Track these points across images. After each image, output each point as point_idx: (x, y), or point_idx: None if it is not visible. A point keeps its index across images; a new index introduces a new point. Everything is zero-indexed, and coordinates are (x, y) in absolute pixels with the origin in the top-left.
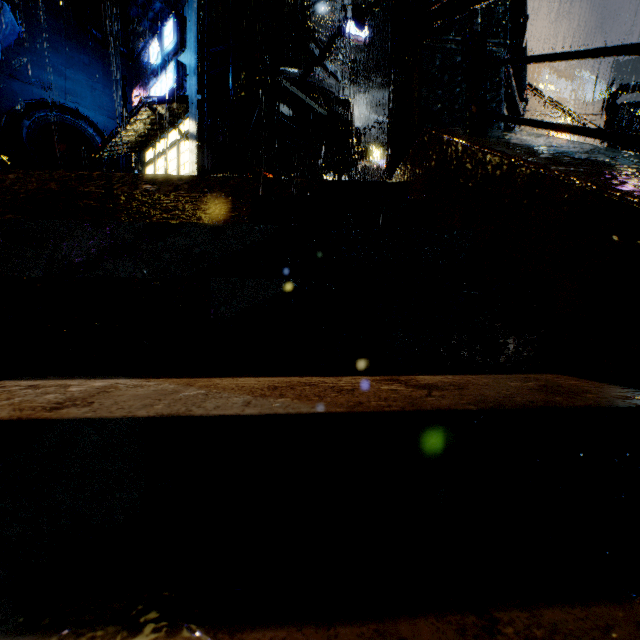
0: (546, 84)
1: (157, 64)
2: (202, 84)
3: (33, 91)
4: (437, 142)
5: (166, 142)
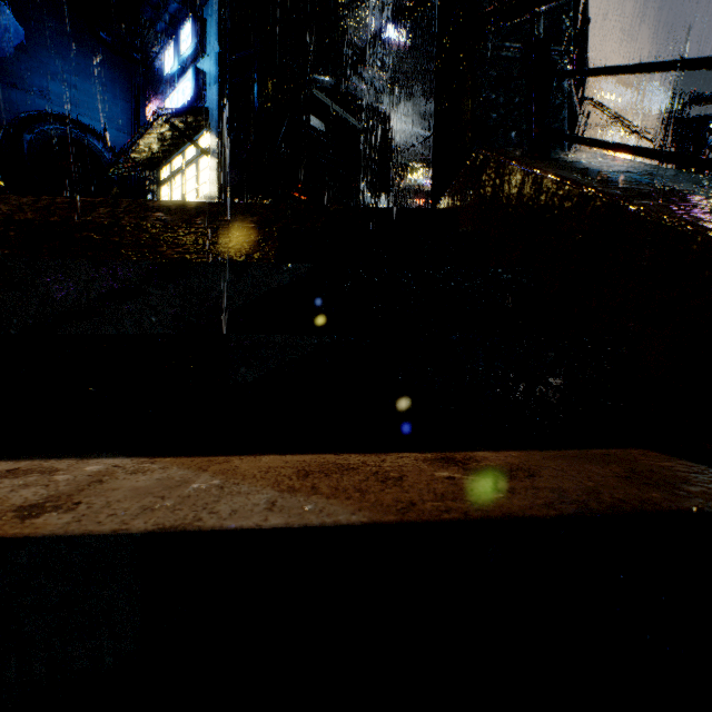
0: (607, 94)
1: (173, 71)
2: (224, 94)
3: (34, 101)
4: (492, 165)
5: (183, 159)
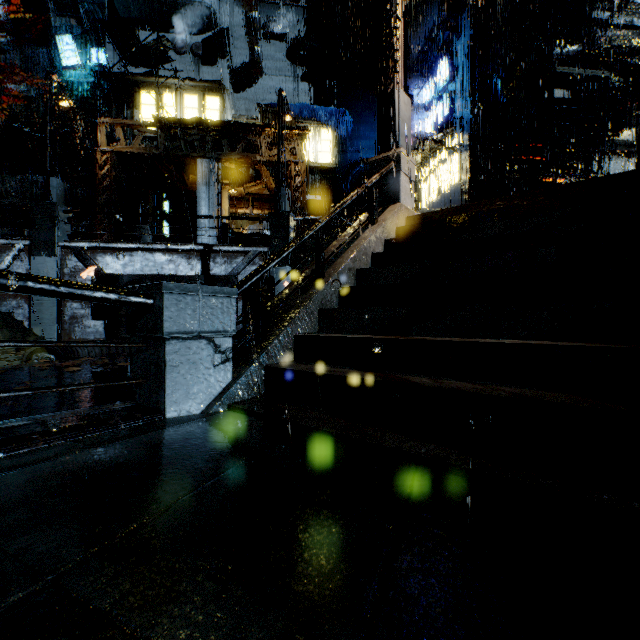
0: None
1: (433, 100)
2: (473, 102)
3: (353, 156)
4: None
5: (439, 160)
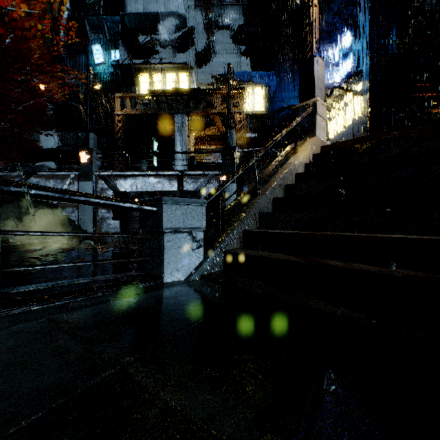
0: None
1: (339, 59)
2: (372, 57)
3: (279, 104)
4: None
5: (344, 102)
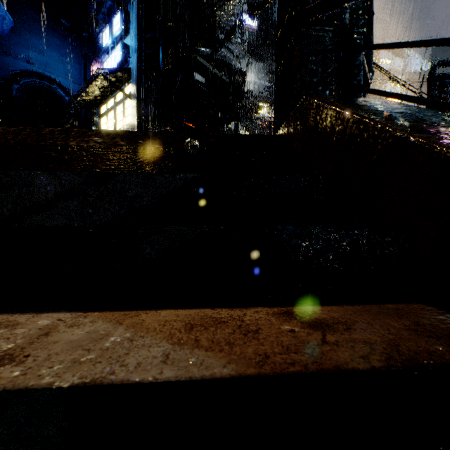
0: (383, 59)
1: (108, 45)
2: (140, 59)
3: (20, 64)
4: (315, 107)
5: (115, 100)
